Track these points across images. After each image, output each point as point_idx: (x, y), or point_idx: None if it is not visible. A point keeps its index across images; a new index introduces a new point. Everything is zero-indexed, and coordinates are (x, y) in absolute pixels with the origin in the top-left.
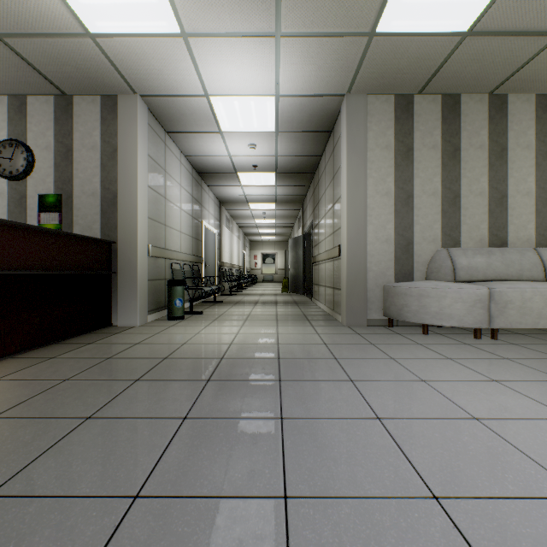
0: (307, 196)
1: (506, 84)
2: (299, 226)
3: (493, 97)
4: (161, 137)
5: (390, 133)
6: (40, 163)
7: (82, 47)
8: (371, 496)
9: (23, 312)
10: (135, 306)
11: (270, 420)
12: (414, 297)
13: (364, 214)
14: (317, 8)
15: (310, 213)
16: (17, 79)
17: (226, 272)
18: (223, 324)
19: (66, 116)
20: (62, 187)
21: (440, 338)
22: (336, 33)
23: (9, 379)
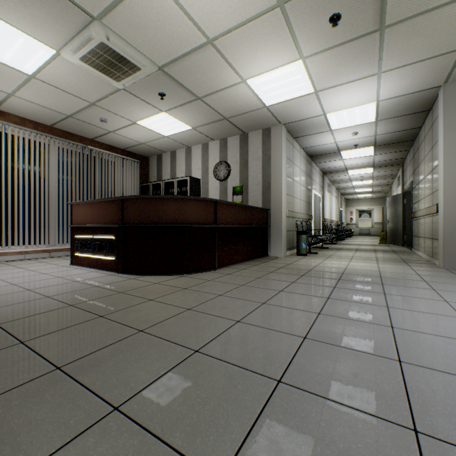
0: (406, 158)
1: None
2: (398, 185)
3: None
4: (291, 142)
5: None
6: (233, 171)
7: (260, 112)
8: (428, 313)
9: (242, 244)
10: (280, 245)
11: (377, 293)
12: None
13: None
14: (410, 53)
15: (409, 174)
16: (226, 132)
17: (327, 226)
18: (335, 260)
19: (244, 144)
20: (243, 182)
21: None
22: (428, 58)
23: (249, 269)
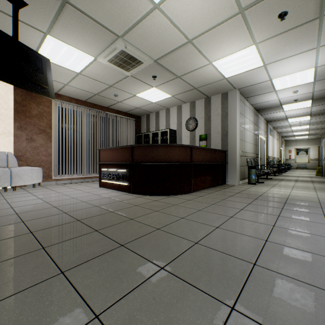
0: None
1: None
2: None
3: None
4: (243, 101)
5: None
6: (199, 124)
7: (221, 82)
8: None
9: (208, 175)
10: (235, 177)
11: (318, 214)
12: None
13: None
14: None
15: None
16: (195, 97)
17: (270, 162)
18: (279, 188)
19: (208, 105)
20: (207, 131)
21: None
22: None
23: (214, 193)
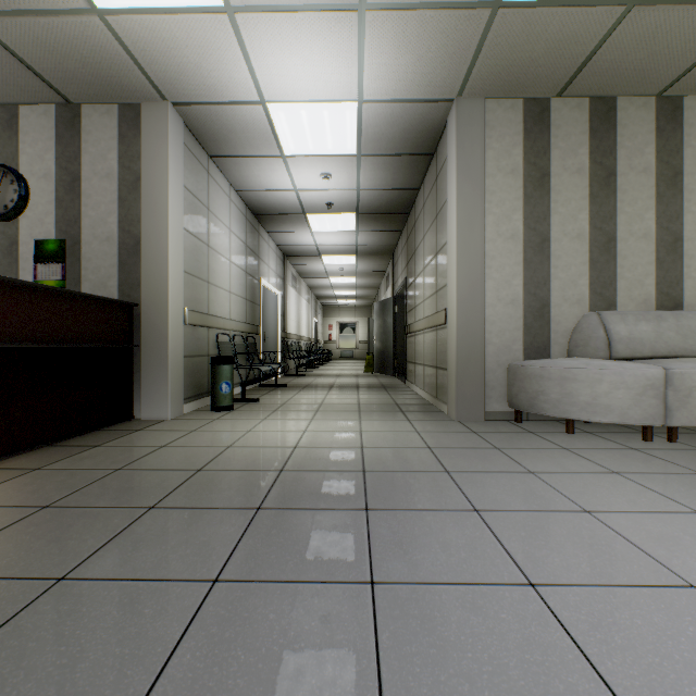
0: (398, 245)
1: (683, 80)
2: (387, 286)
3: (663, 100)
4: (203, 163)
5: (517, 152)
6: (37, 197)
7: (87, 30)
8: None
9: None
10: (165, 392)
11: (353, 586)
12: (554, 380)
13: (481, 266)
14: None
15: (403, 267)
16: (3, 80)
17: (291, 346)
18: (285, 417)
19: (71, 133)
20: (67, 230)
21: (593, 439)
22: (445, 4)
23: None
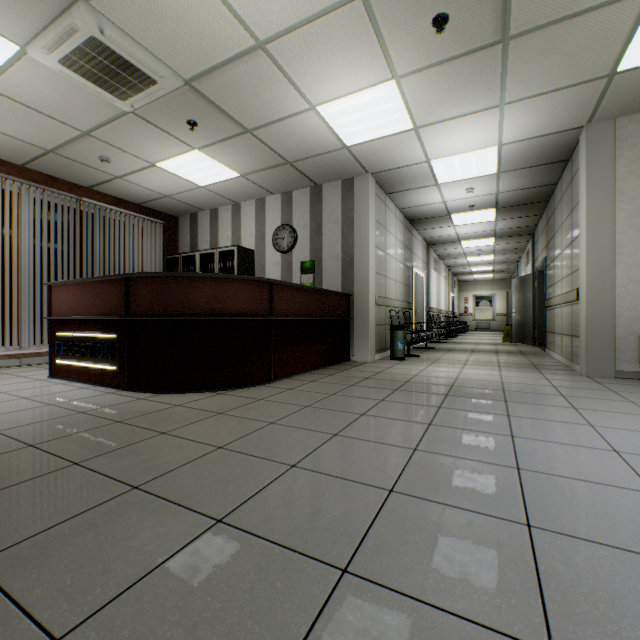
0: (538, 226)
1: None
2: (527, 262)
3: None
4: (383, 200)
5: None
6: (300, 239)
7: (338, 155)
8: (568, 444)
9: (312, 344)
10: (367, 346)
11: (499, 415)
12: None
13: (610, 253)
14: (543, 77)
15: (542, 247)
16: (291, 183)
17: (433, 318)
18: (443, 365)
19: (317, 201)
20: (315, 255)
21: None
22: (566, 86)
23: (320, 381)
